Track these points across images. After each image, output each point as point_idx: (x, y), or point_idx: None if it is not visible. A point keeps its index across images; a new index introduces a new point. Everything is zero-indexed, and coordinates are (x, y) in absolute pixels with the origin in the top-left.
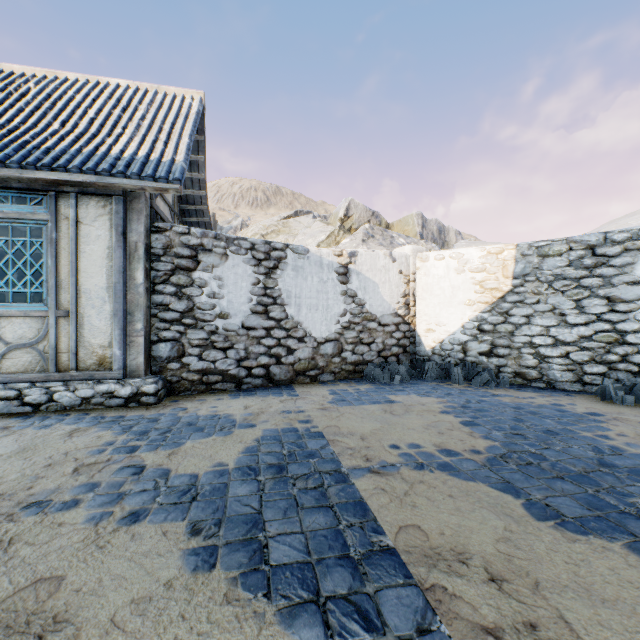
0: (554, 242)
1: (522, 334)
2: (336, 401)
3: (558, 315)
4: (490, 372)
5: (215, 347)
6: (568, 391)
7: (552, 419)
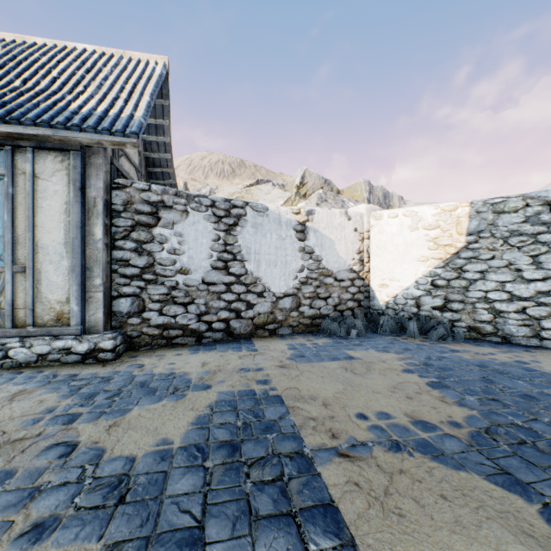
0: (510, 199)
1: (476, 289)
2: (295, 357)
3: (514, 271)
4: (445, 326)
5: (176, 302)
6: (525, 346)
7: (523, 380)
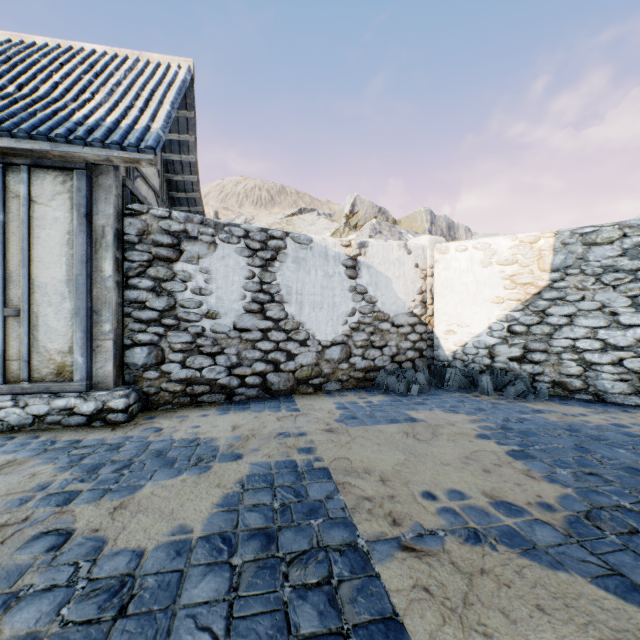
0: (603, 228)
1: (562, 337)
2: (345, 419)
3: (608, 314)
4: (525, 381)
5: (201, 352)
6: (623, 405)
7: (625, 448)
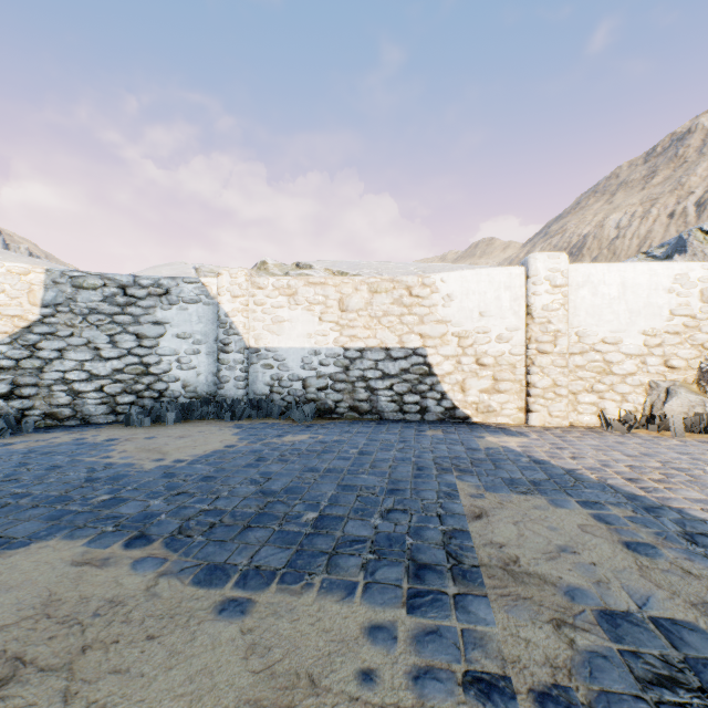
0: (90, 275)
1: (54, 370)
2: None
3: (94, 349)
4: (9, 418)
5: None
6: (102, 424)
7: (66, 454)
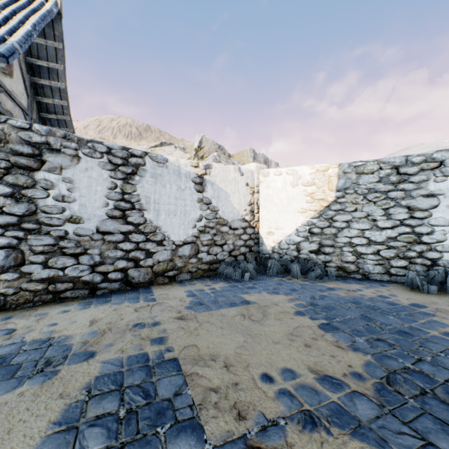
0: (368, 162)
1: (343, 236)
2: (194, 305)
3: (371, 220)
4: (320, 267)
5: (64, 253)
6: (380, 281)
7: (393, 315)
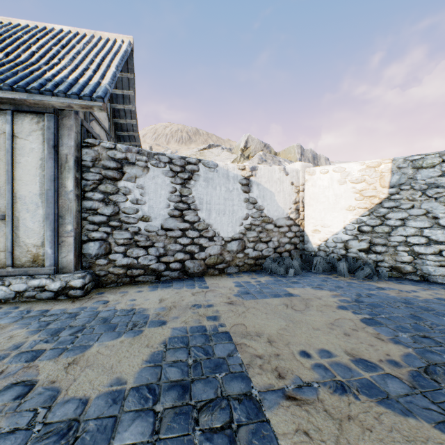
0: (427, 156)
1: (398, 234)
2: (241, 294)
3: (431, 218)
4: (370, 266)
5: (138, 245)
6: (442, 284)
7: None
